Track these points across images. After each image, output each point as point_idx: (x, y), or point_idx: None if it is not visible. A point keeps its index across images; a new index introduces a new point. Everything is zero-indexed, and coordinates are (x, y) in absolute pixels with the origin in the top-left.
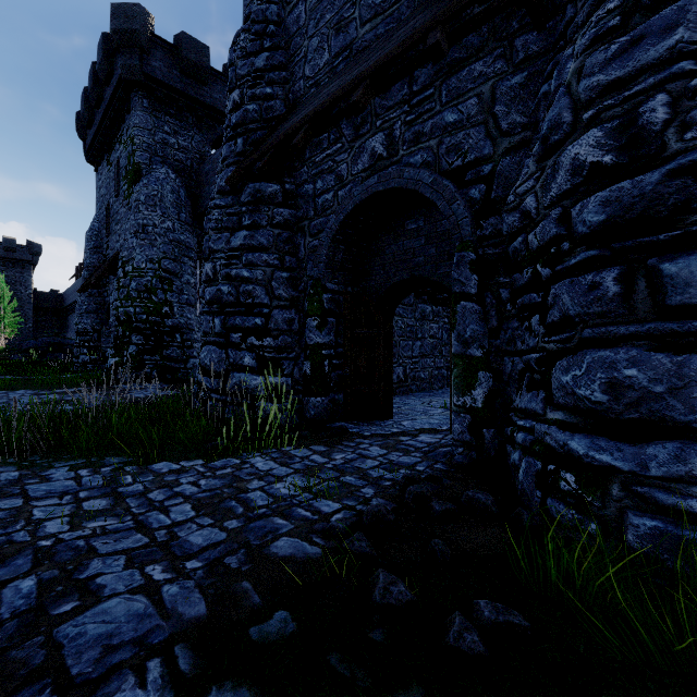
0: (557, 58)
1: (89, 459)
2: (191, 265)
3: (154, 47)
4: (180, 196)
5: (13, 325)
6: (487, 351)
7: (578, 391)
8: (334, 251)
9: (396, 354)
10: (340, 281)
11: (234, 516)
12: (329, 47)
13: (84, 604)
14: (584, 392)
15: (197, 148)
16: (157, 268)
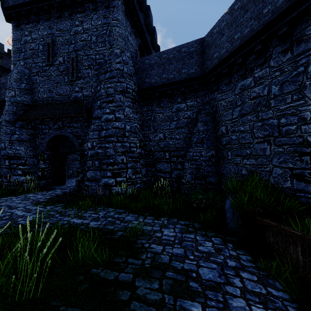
0: (90, 125)
1: None
2: None
3: None
4: None
5: None
6: (81, 170)
7: (88, 176)
8: (48, 144)
9: (70, 166)
10: (50, 151)
11: (30, 200)
12: (47, 94)
13: (16, 205)
14: (88, 176)
15: None
16: None
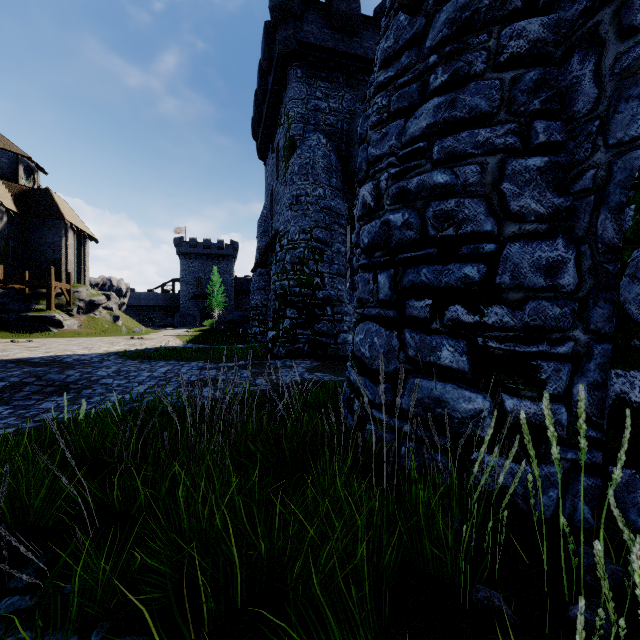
0: None
1: (88, 632)
2: (341, 232)
3: (306, 11)
4: (330, 161)
5: (222, 303)
6: None
7: None
8: None
9: None
10: None
11: None
12: None
13: None
14: None
15: (347, 108)
16: (308, 238)
